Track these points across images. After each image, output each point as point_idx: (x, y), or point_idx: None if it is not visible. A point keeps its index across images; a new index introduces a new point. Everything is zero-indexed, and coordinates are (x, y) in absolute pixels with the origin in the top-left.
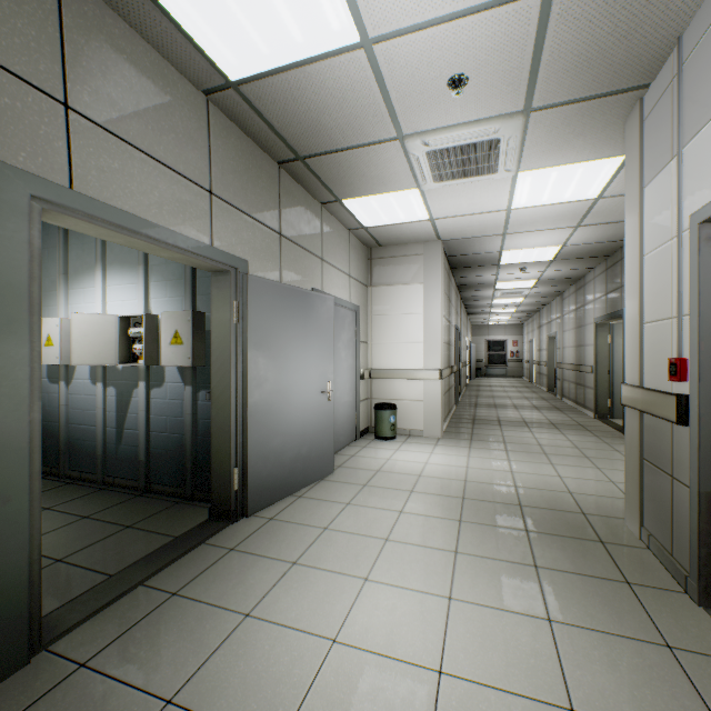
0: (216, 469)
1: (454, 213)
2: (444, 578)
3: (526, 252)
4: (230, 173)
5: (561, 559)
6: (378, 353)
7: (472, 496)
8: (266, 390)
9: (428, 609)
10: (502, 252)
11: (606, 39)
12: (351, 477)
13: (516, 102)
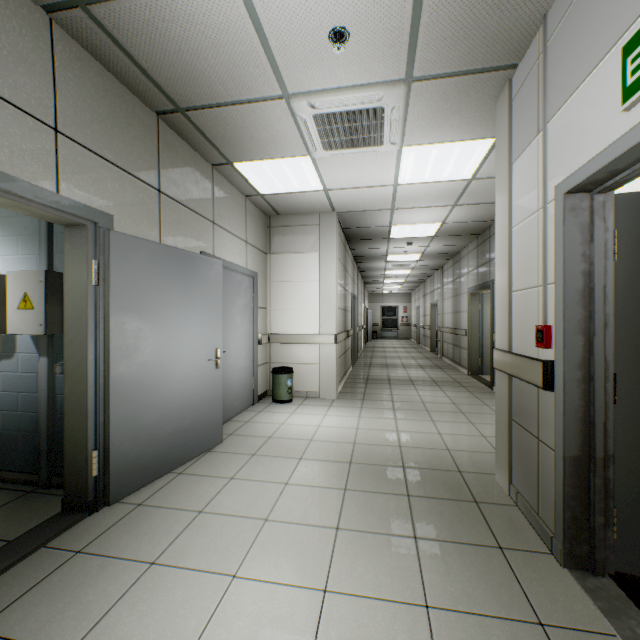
0: (70, 453)
1: (346, 185)
2: (322, 564)
3: (411, 228)
4: (87, 113)
5: (440, 526)
6: (277, 319)
7: (359, 459)
8: (135, 360)
9: (299, 610)
10: (391, 227)
11: (480, 6)
12: (241, 446)
13: (398, 69)
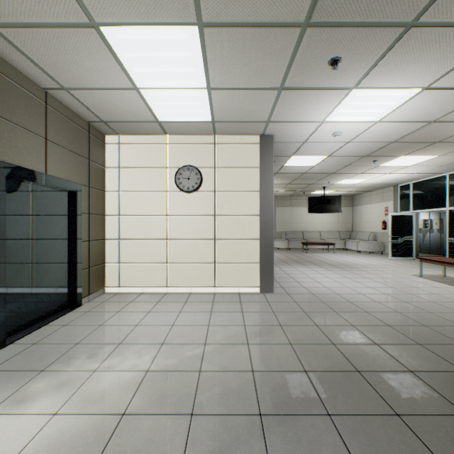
0: (443, 247)
1: None
2: None
3: None
4: None
5: None
6: None
7: None
8: None
9: None
10: None
11: None
12: None
13: None
